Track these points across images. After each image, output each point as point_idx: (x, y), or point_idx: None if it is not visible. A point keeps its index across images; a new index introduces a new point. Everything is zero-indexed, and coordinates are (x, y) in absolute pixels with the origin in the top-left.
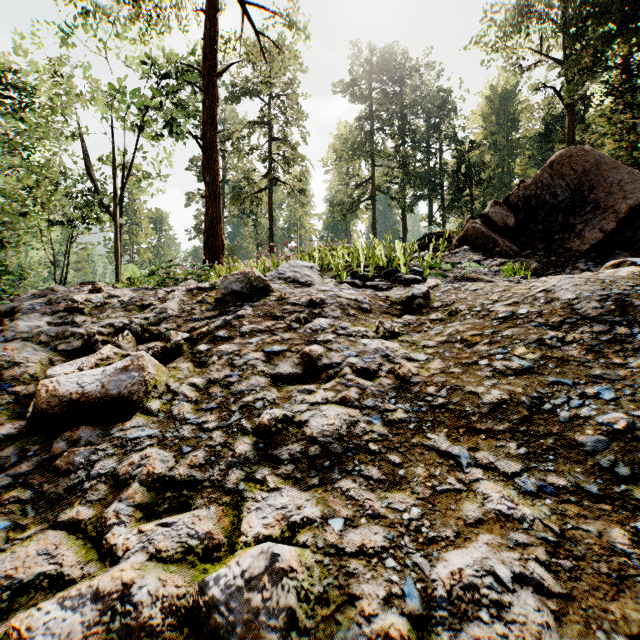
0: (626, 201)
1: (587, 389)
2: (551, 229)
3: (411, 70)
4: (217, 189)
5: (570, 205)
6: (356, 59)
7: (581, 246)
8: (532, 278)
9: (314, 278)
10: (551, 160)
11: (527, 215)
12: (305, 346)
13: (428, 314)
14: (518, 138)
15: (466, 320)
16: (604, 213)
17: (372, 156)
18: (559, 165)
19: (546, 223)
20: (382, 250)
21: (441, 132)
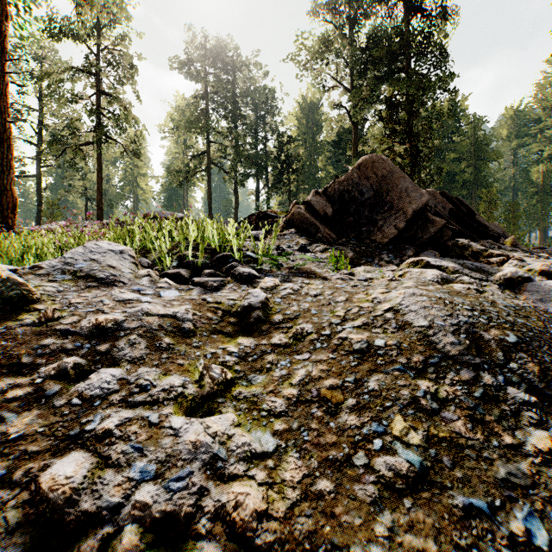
0: (412, 205)
1: (512, 523)
2: (360, 221)
3: (242, 64)
4: (6, 131)
5: (373, 203)
6: (193, 39)
7: (382, 239)
8: (350, 266)
9: (122, 270)
10: (359, 163)
11: (341, 207)
12: (51, 458)
13: (269, 334)
14: (321, 141)
15: (317, 353)
16: (397, 213)
17: (208, 131)
18: (365, 168)
19: (356, 216)
20: (214, 231)
21: (266, 123)
